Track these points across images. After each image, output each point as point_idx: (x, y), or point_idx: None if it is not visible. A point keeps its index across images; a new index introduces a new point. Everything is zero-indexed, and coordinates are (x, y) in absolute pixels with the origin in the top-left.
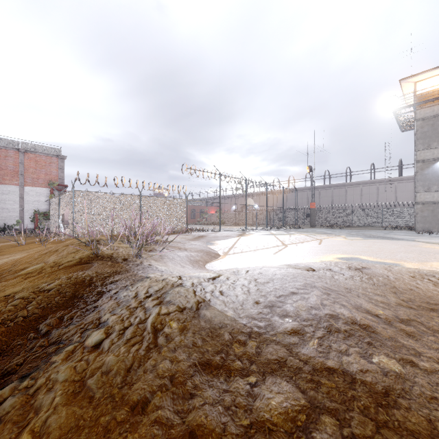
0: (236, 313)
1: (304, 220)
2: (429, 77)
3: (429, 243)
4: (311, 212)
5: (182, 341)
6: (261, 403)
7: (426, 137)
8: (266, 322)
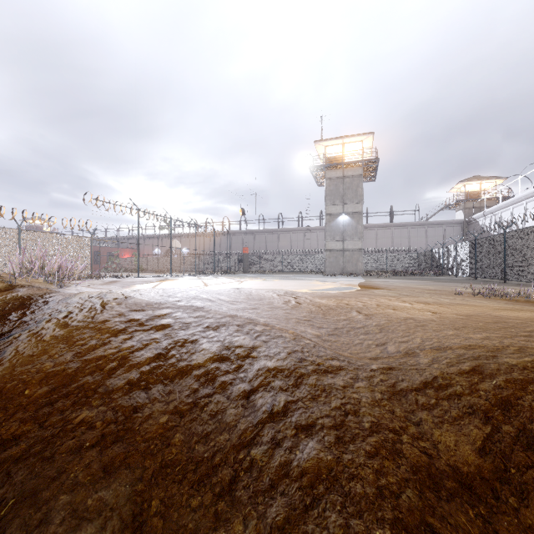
0: (149, 299)
1: (238, 266)
2: (334, 144)
3: (319, 281)
4: (244, 257)
5: (120, 306)
6: (157, 312)
7: (332, 195)
8: (165, 299)
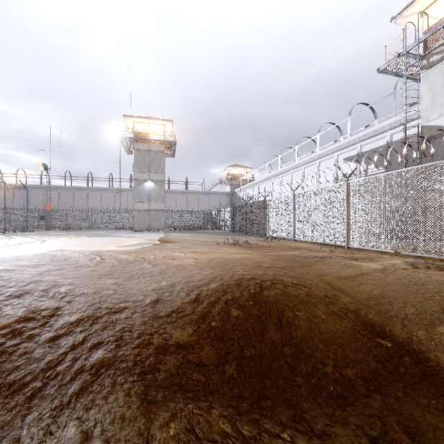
0: None
1: (38, 223)
2: (141, 122)
3: (127, 237)
4: (46, 214)
5: None
6: None
7: (140, 163)
8: None
